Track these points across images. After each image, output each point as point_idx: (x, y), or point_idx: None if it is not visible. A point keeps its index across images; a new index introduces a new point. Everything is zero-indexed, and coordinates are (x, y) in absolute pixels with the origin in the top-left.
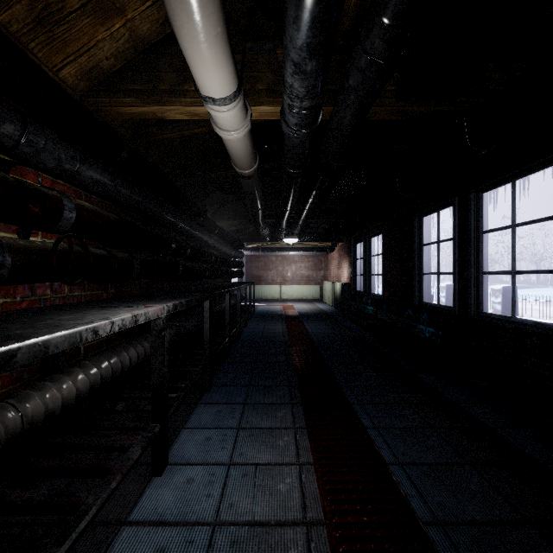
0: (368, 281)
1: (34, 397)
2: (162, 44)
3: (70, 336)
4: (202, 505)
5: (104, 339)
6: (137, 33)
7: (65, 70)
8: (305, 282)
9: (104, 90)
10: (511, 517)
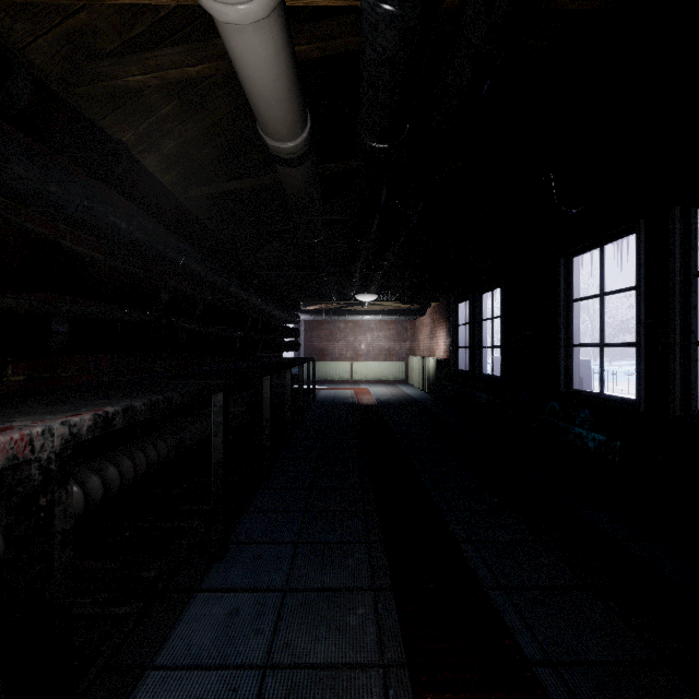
0: (477, 356)
1: None
2: None
3: None
4: None
5: None
6: None
7: None
8: (384, 358)
9: None
10: None
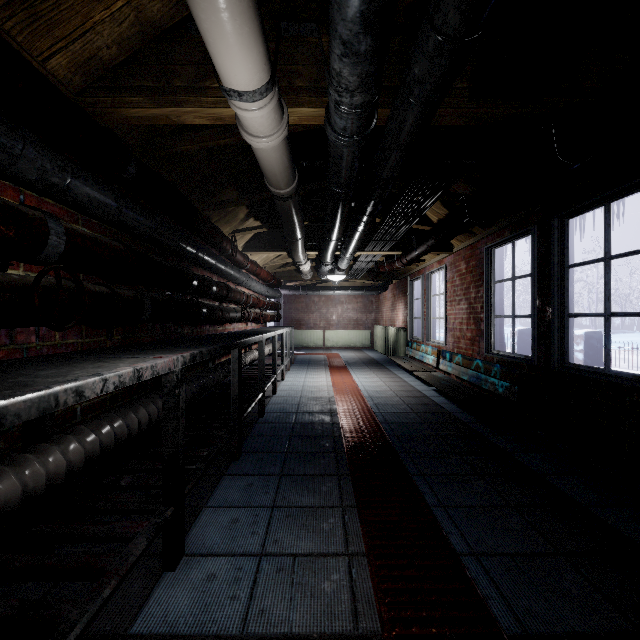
0: (428, 325)
1: (9, 475)
2: (178, 30)
3: (40, 400)
4: (225, 611)
5: (107, 396)
6: (146, 14)
7: (54, 60)
8: (353, 327)
9: (105, 87)
10: (621, 627)
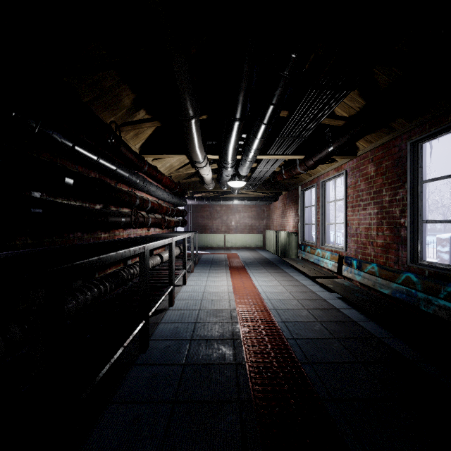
0: (322, 230)
1: None
2: None
3: None
4: None
5: None
6: None
7: None
8: (248, 231)
9: None
10: None
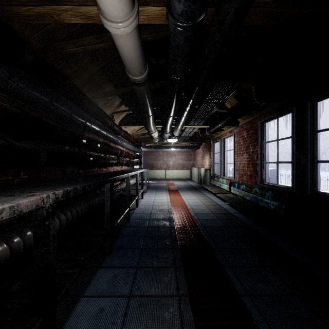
0: (223, 167)
1: None
2: None
3: None
4: None
5: (15, 218)
6: None
7: None
8: (181, 168)
9: None
10: None
